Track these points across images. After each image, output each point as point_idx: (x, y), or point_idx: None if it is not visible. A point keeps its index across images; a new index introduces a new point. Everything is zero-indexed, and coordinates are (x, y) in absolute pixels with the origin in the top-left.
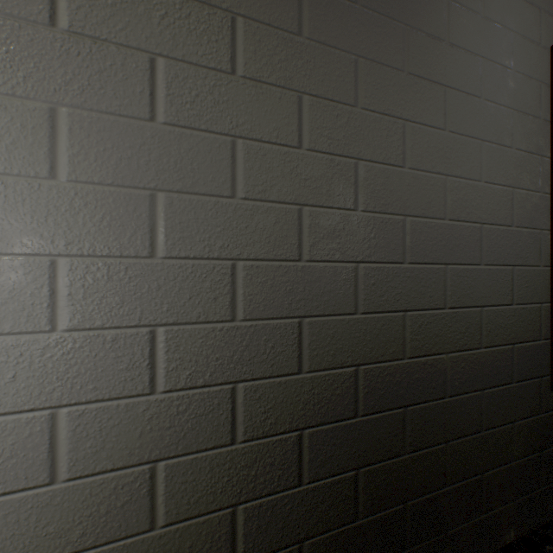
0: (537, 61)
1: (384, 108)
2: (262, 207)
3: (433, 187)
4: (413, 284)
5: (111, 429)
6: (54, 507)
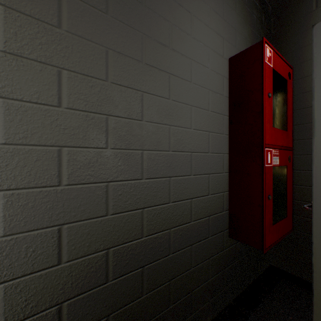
0: (222, 65)
1: (129, 83)
2: (23, 149)
3: (162, 132)
4: (149, 191)
5: None
6: None
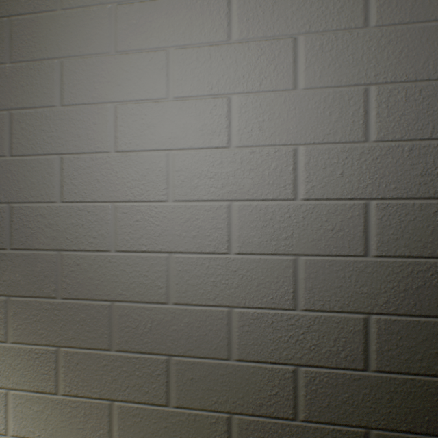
0: None
1: None
2: None
3: None
4: None
5: (407, 223)
6: (366, 274)
